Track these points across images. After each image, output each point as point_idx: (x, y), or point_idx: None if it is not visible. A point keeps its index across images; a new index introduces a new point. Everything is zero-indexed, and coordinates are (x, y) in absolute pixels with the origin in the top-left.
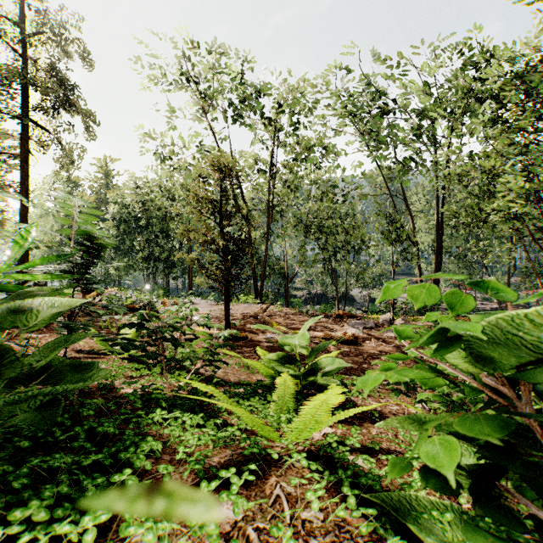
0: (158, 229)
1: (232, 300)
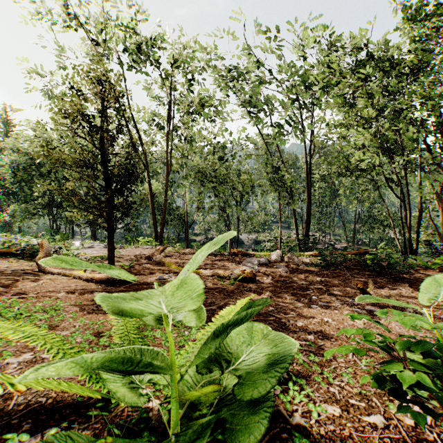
0: (59, 176)
1: (132, 243)
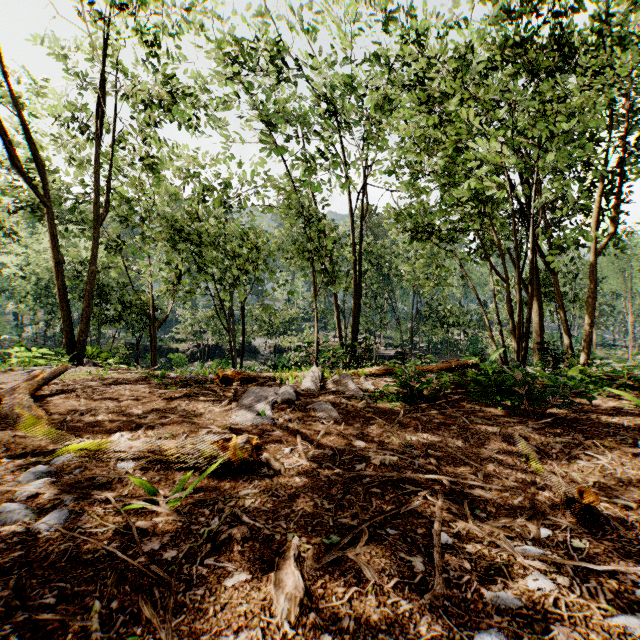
0: None
1: None
